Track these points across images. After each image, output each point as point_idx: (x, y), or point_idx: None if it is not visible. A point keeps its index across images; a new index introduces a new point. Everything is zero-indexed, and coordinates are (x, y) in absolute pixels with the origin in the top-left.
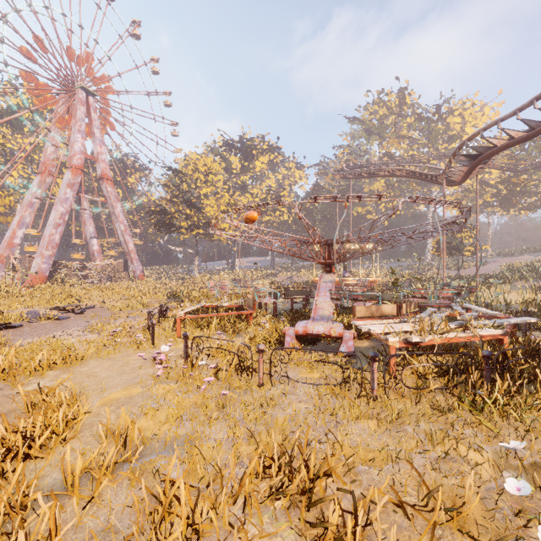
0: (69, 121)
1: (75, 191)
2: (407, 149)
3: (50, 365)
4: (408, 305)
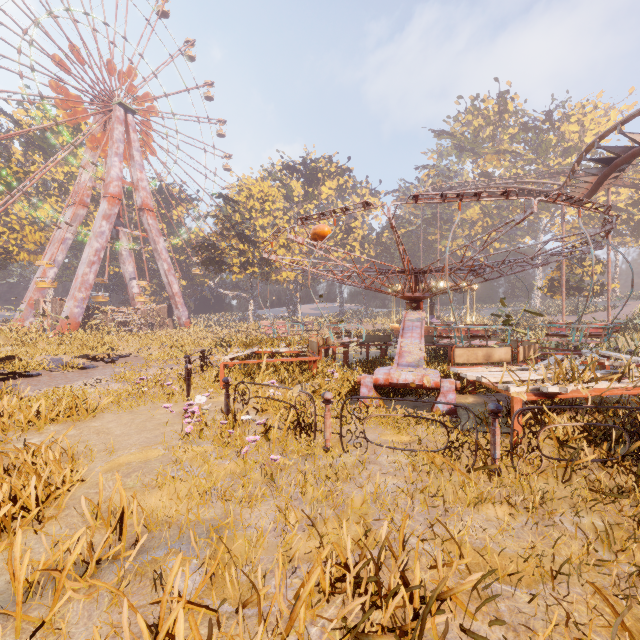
0: (106, 143)
1: (112, 224)
2: (508, 167)
3: (50, 417)
4: (526, 350)
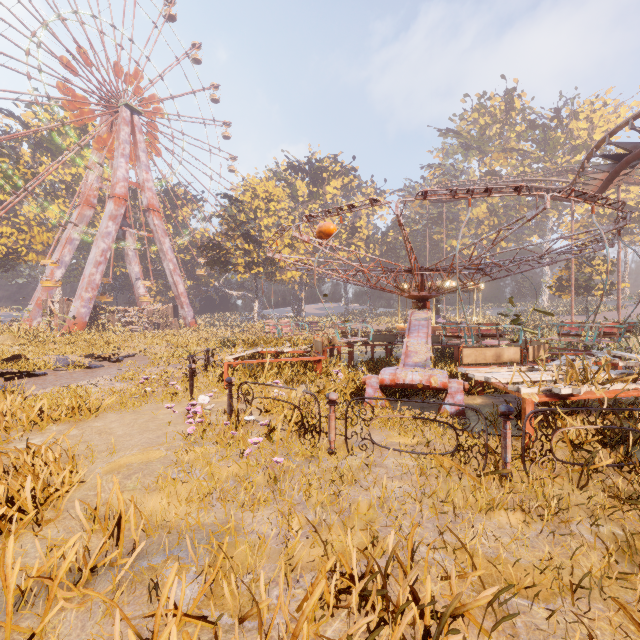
0: (112, 144)
1: (118, 224)
2: (515, 165)
3: (52, 417)
4: (536, 350)
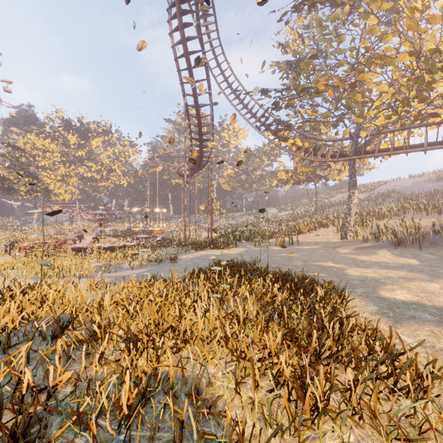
0: None
1: None
2: None
3: None
4: (125, 238)
